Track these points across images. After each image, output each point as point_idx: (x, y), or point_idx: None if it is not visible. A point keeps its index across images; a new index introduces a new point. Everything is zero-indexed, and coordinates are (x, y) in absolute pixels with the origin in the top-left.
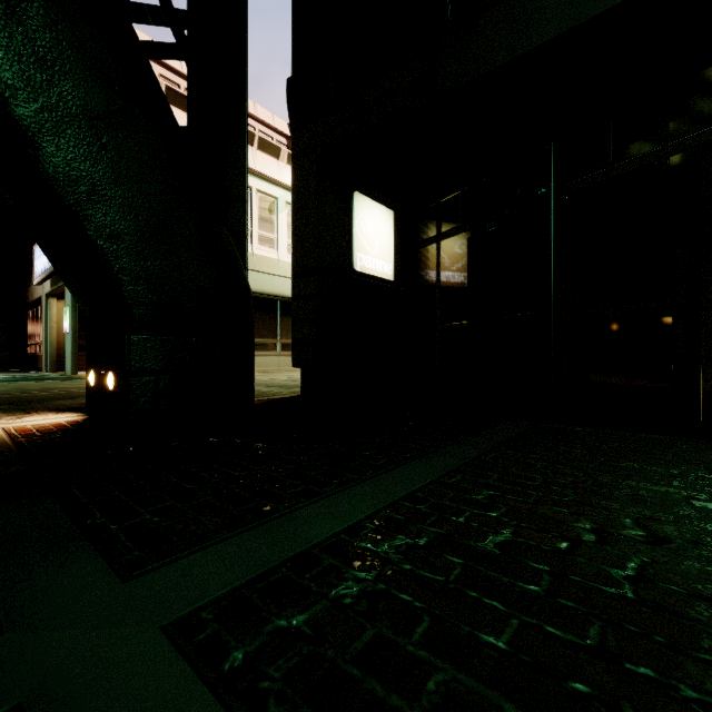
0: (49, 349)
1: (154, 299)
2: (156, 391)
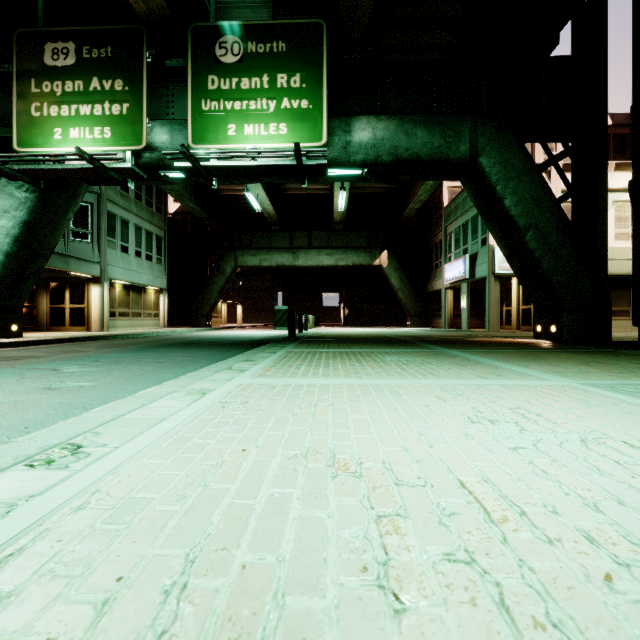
0: (447, 317)
1: (571, 301)
2: (572, 332)
